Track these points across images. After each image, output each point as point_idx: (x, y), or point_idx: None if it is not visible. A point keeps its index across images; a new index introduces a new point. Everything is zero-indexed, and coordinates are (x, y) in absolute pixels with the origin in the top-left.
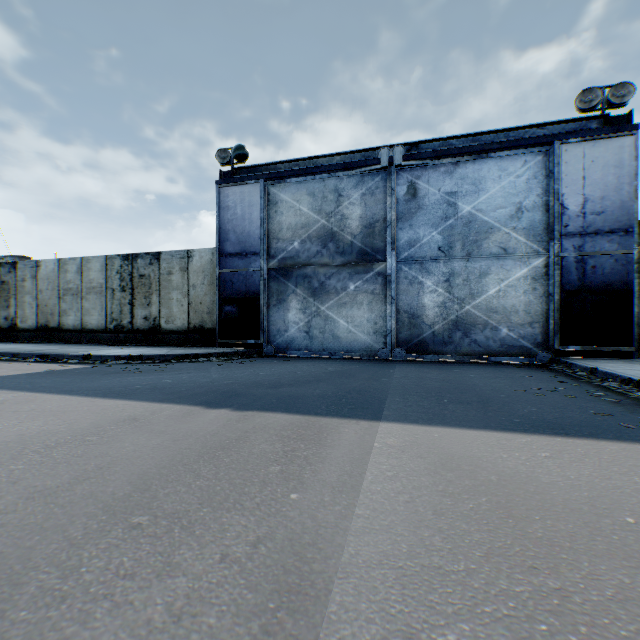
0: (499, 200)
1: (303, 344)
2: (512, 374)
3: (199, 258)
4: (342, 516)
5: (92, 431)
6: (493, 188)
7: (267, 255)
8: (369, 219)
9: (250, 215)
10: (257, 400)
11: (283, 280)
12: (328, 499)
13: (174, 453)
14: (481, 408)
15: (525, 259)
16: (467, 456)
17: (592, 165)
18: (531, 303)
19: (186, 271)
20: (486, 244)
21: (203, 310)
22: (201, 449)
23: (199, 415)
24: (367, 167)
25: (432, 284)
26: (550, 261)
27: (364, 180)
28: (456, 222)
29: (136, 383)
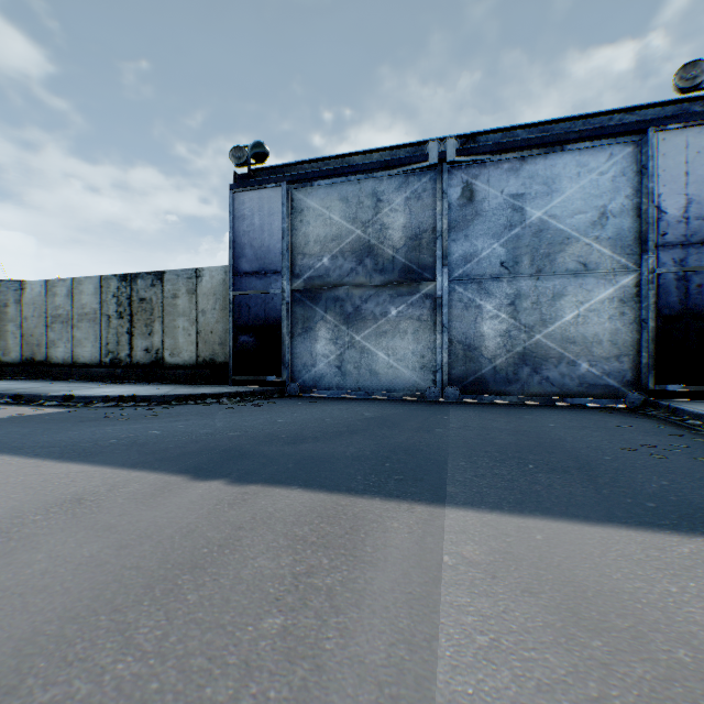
0: (577, 203)
1: (334, 382)
2: (602, 422)
3: (209, 278)
4: None
5: (2, 525)
6: (570, 188)
7: (291, 274)
8: (415, 229)
9: (270, 226)
10: (267, 465)
11: (310, 304)
12: None
13: (108, 578)
14: (586, 480)
15: (610, 276)
16: (608, 589)
17: (697, 157)
18: (618, 331)
19: (194, 294)
20: (561, 258)
21: (214, 340)
22: (156, 568)
23: (177, 492)
24: (412, 165)
25: (493, 308)
26: (643, 279)
27: (408, 181)
28: (523, 231)
29: (113, 436)
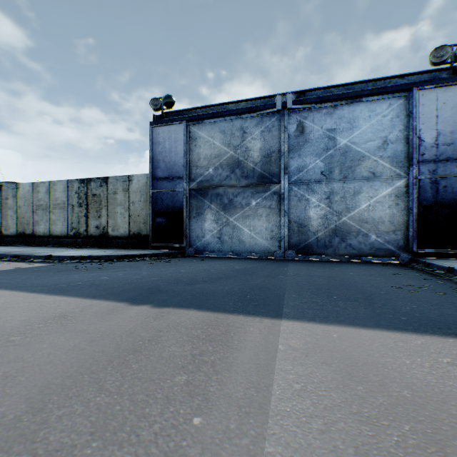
0: (369, 135)
1: (216, 247)
2: (383, 272)
3: (137, 181)
4: (250, 456)
5: (20, 329)
6: (364, 125)
7: (188, 179)
8: (267, 150)
9: (175, 148)
10: (175, 296)
11: (201, 198)
12: (234, 426)
13: (86, 357)
14: (367, 305)
15: (389, 181)
16: (370, 362)
17: (443, 106)
18: (394, 215)
19: (127, 191)
20: (358, 169)
21: (140, 221)
22: (113, 352)
23: (122, 312)
24: (265, 110)
25: (316, 200)
26: (409, 182)
27: (263, 120)
28: (335, 152)
29: (79, 280)
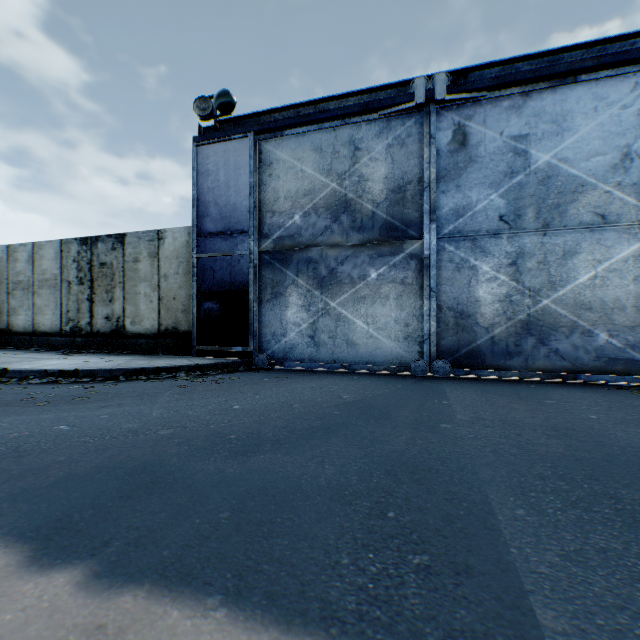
0: (594, 143)
1: (306, 353)
2: None
3: (172, 240)
4: None
5: None
6: (584, 126)
7: (259, 234)
8: (398, 180)
9: (236, 181)
10: (184, 512)
11: (280, 267)
12: None
13: None
14: None
15: (635, 230)
16: None
17: None
18: None
19: (156, 257)
20: (573, 209)
21: (177, 307)
22: None
23: None
24: (395, 107)
25: (490, 269)
26: None
27: (390, 126)
28: (527, 179)
29: None
